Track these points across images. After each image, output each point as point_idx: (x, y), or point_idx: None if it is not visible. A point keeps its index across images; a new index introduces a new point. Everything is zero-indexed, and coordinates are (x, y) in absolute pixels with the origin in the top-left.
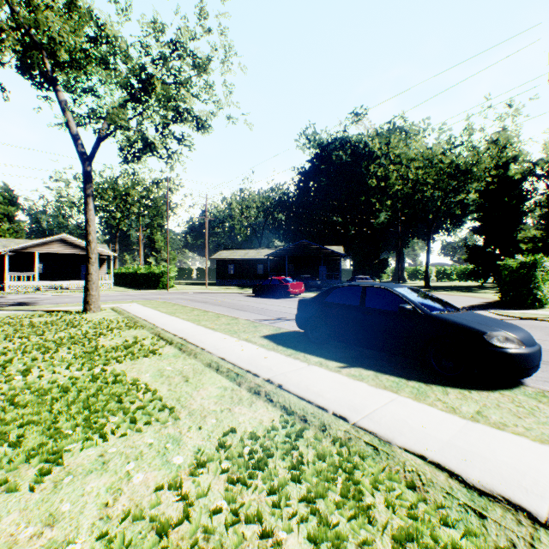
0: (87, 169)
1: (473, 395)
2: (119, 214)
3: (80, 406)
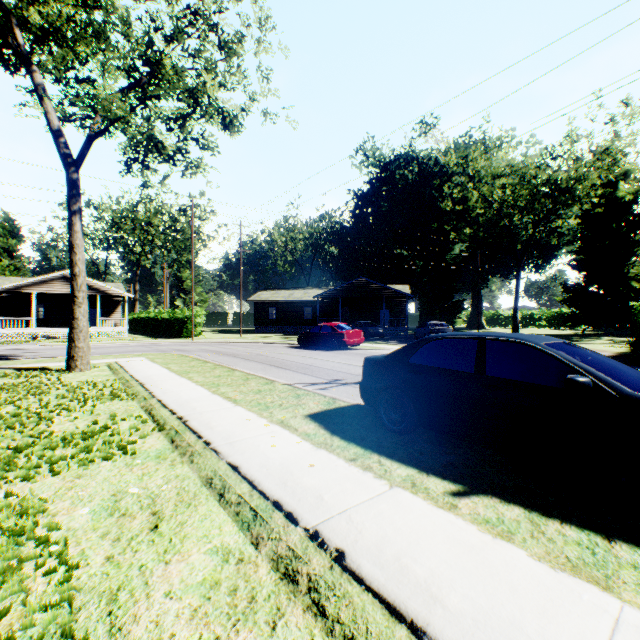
0: (72, 177)
1: None
2: (139, 248)
3: None
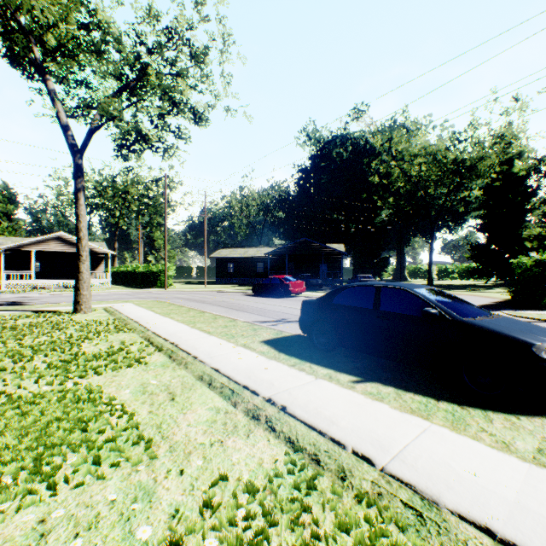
0: (77, 162)
1: (523, 422)
2: (118, 213)
3: (34, 437)
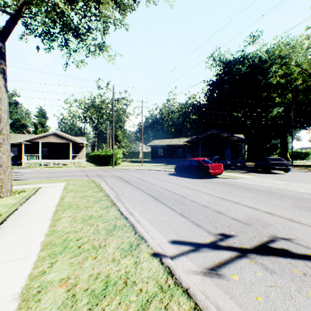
0: None
1: None
2: (96, 120)
3: None
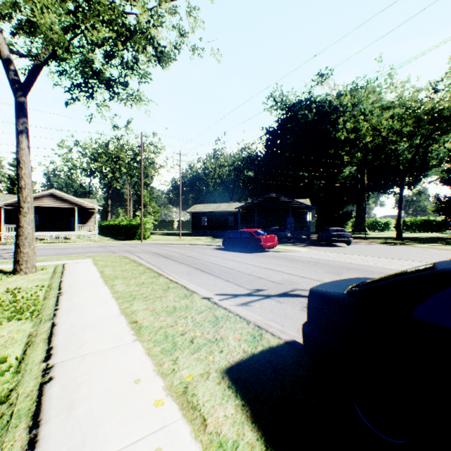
0: (19, 100)
1: None
2: (110, 174)
3: None
